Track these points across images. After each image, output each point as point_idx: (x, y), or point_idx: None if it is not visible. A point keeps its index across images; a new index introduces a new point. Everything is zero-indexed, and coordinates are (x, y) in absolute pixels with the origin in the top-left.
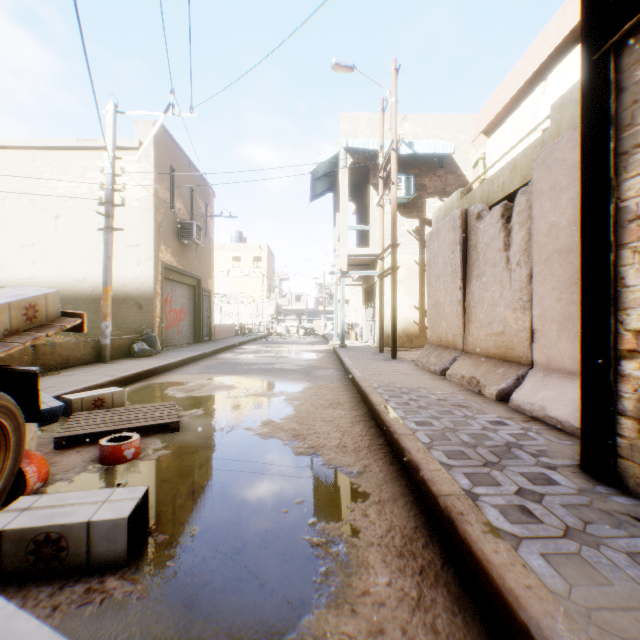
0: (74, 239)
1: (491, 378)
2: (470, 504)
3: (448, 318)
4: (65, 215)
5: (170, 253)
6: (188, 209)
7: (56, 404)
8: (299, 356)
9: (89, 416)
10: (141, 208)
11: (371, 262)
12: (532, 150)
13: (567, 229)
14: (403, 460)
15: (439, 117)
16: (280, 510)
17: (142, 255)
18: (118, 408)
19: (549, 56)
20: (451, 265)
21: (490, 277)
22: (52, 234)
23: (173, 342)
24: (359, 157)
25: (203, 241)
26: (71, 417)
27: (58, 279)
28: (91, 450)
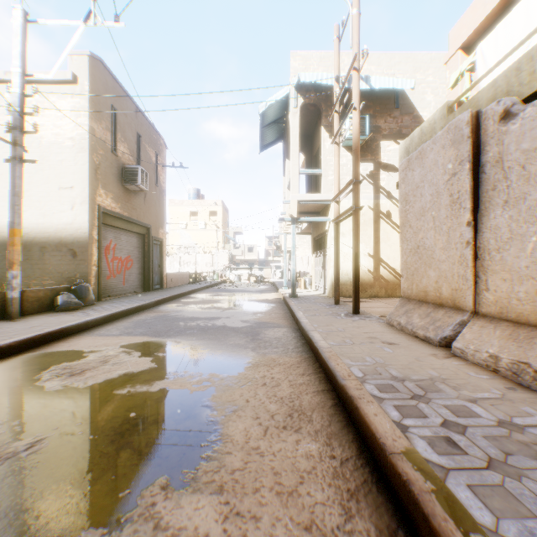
0: (3, 181)
1: None
2: None
3: (441, 266)
4: None
5: (111, 198)
6: (135, 155)
7: None
8: (247, 307)
9: None
10: (75, 147)
11: (321, 209)
12: None
13: None
14: None
15: (394, 56)
16: None
17: (76, 198)
18: None
19: None
20: (449, 193)
21: None
22: None
23: (117, 291)
24: (310, 98)
25: (153, 190)
26: None
27: None
28: None
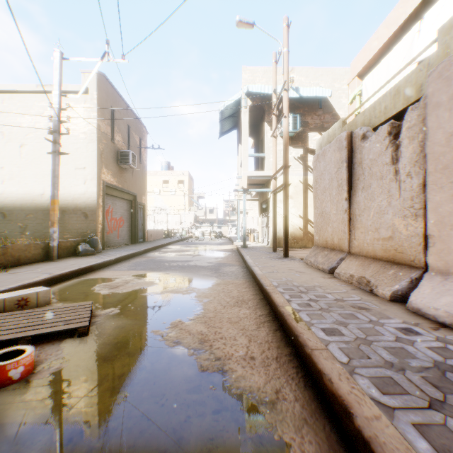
0: (34, 163)
1: (382, 279)
2: None
3: (334, 225)
4: (27, 144)
5: (111, 174)
6: (126, 141)
7: None
8: (210, 254)
9: (3, 319)
10: (87, 139)
11: (266, 182)
12: (416, 74)
13: None
14: (321, 385)
15: (318, 70)
16: None
17: (88, 175)
18: (37, 309)
19: (421, 2)
20: (337, 180)
21: (376, 188)
22: (17, 159)
23: (114, 243)
24: (257, 101)
25: (138, 166)
26: None
27: (22, 194)
28: None
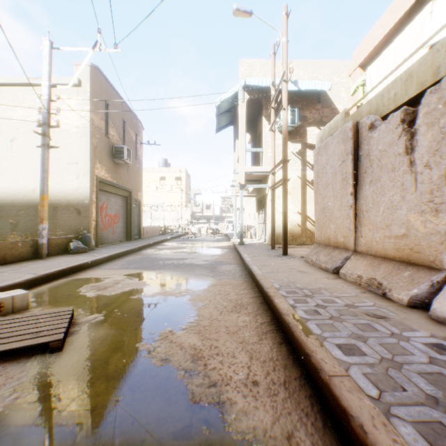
0: (26, 158)
1: (396, 281)
2: None
3: (337, 221)
4: (19, 139)
5: (105, 170)
6: (121, 137)
7: None
8: (207, 252)
9: None
10: (80, 133)
11: (263, 178)
12: (433, 55)
13: None
14: (346, 429)
15: (317, 63)
16: None
17: (81, 171)
18: (8, 317)
19: None
20: (341, 173)
21: (387, 182)
22: (8, 154)
23: (108, 240)
24: (254, 94)
25: (134, 162)
26: None
27: (13, 190)
28: None
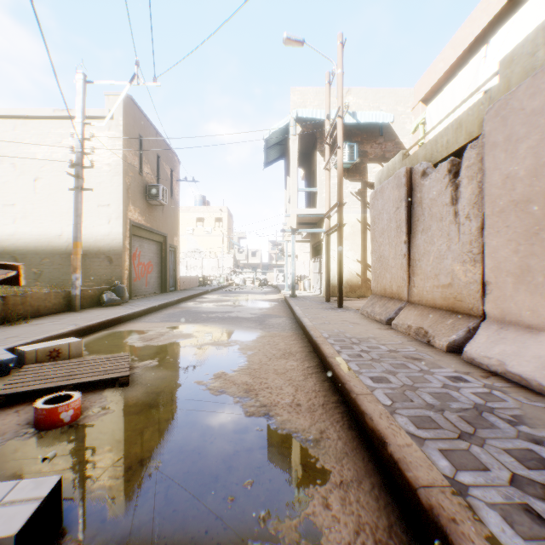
0: (51, 199)
1: (440, 329)
2: (460, 502)
3: (392, 270)
4: (43, 178)
5: (138, 212)
6: (155, 174)
7: (7, 357)
8: (254, 305)
9: (39, 369)
10: (111, 171)
11: (318, 221)
12: (478, 107)
13: (526, 179)
14: (363, 425)
15: (379, 91)
16: (225, 497)
17: (112, 214)
18: (71, 360)
19: (488, 23)
20: (396, 221)
21: (436, 231)
22: (31, 195)
23: (141, 292)
24: (307, 127)
25: (169, 202)
26: (20, 370)
27: (36, 235)
28: (31, 409)
